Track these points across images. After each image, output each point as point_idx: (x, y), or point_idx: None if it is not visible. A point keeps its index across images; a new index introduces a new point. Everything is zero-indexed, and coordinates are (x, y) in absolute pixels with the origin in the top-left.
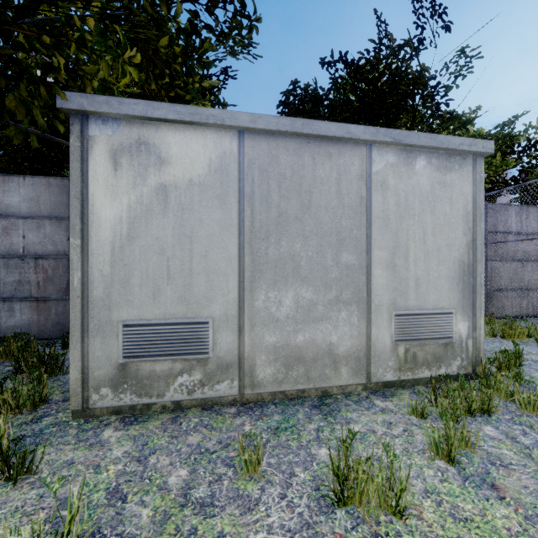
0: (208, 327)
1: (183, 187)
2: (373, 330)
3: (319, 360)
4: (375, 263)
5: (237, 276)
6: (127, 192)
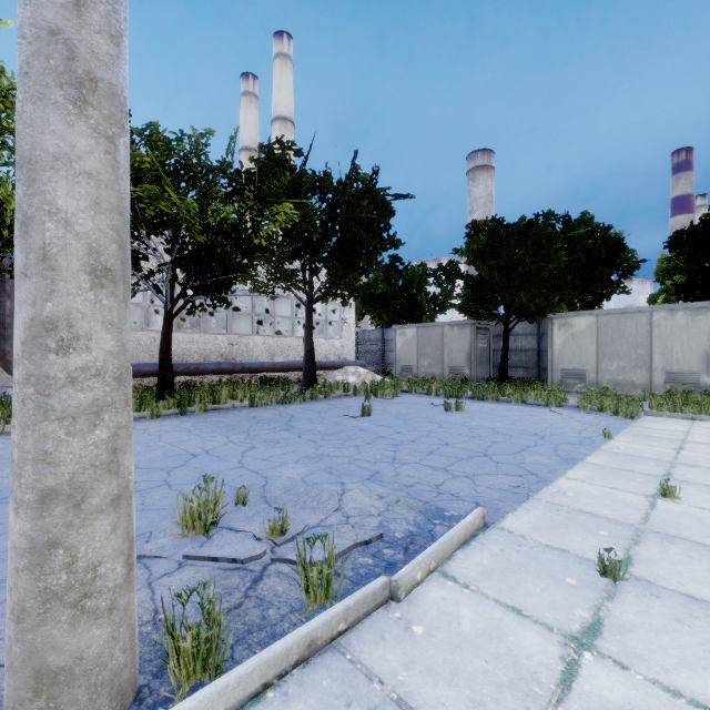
0: (586, 372)
1: (578, 333)
2: (653, 377)
3: (627, 385)
4: (654, 353)
5: (596, 357)
6: (562, 336)
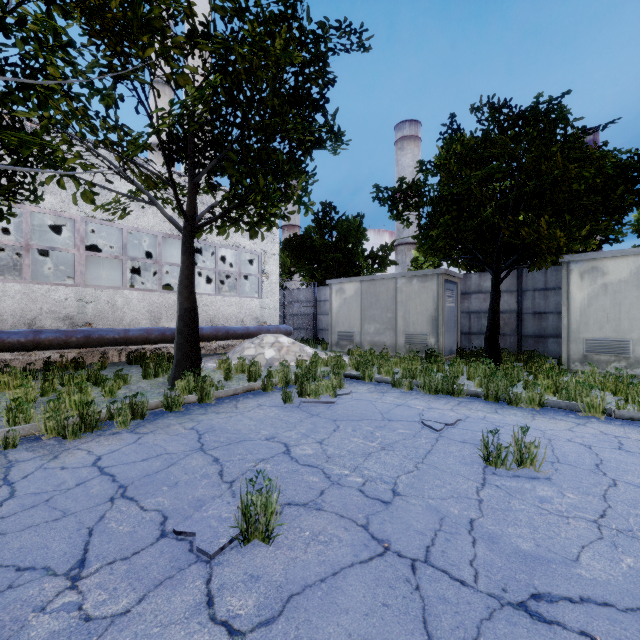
0: (629, 343)
1: (615, 283)
2: None
3: None
4: None
5: None
6: (586, 288)
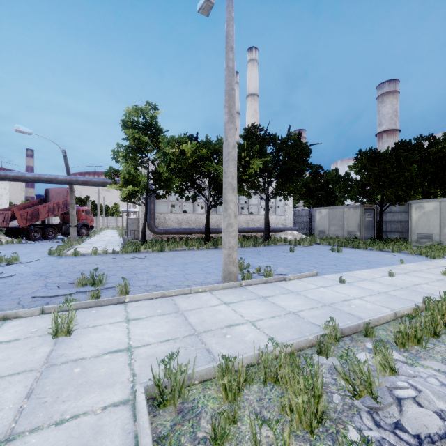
0: (433, 235)
1: (428, 212)
2: None
3: None
4: None
5: (439, 226)
6: (417, 213)
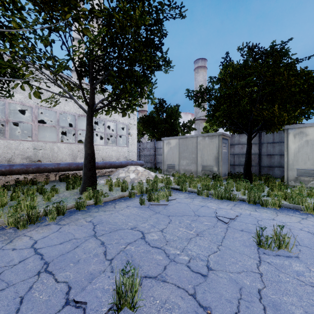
0: None
1: (312, 140)
2: None
3: None
4: None
5: None
6: (297, 142)
